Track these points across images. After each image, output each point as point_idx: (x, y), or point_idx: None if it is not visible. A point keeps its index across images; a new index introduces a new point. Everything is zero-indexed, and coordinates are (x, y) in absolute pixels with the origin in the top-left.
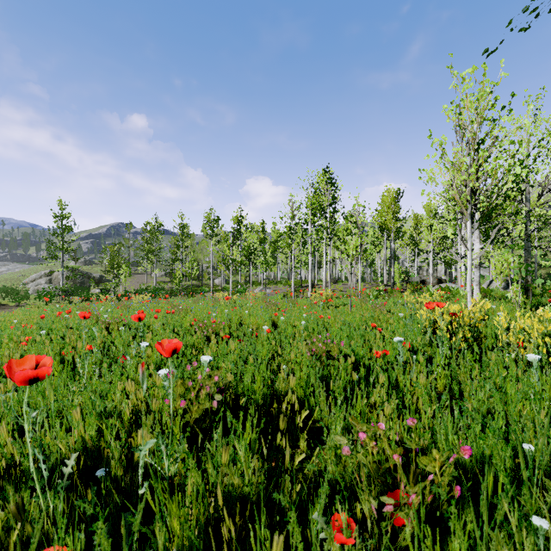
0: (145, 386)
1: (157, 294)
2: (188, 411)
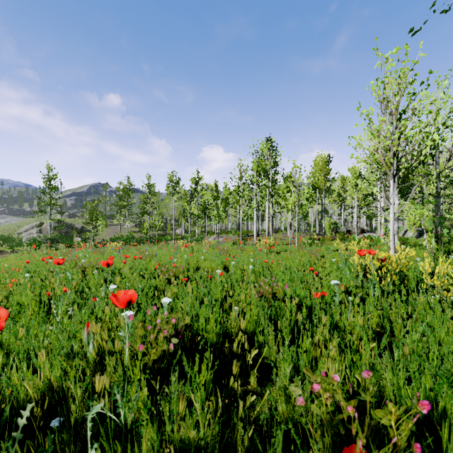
0: (91, 346)
1: (129, 241)
2: (147, 354)
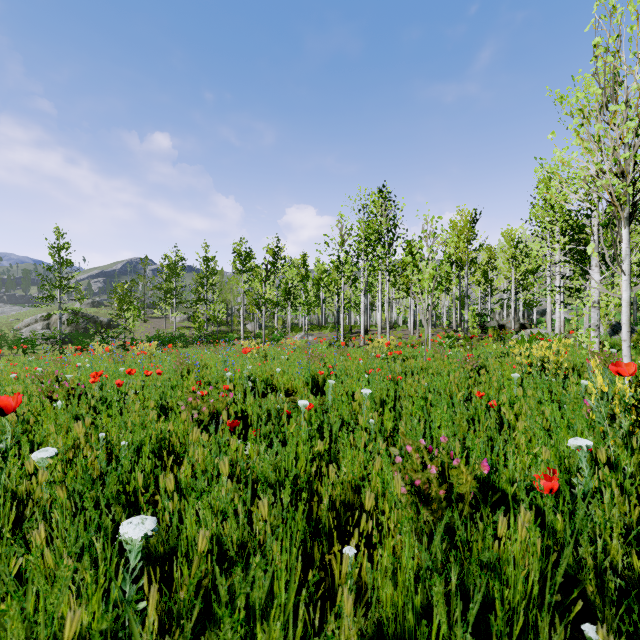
0: None
1: (173, 342)
2: None
